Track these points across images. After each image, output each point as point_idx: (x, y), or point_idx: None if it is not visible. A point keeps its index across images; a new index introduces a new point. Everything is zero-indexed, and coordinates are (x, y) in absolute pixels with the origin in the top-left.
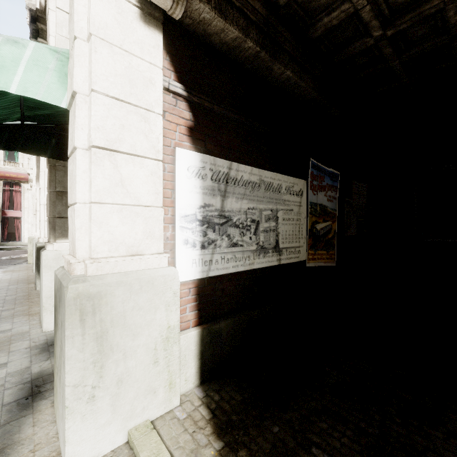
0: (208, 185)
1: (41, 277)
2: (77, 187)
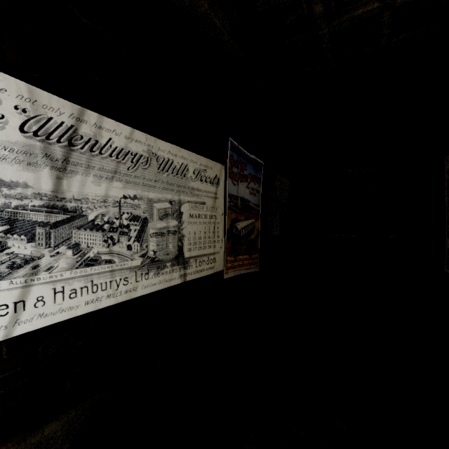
0: (9, 140)
1: None
2: None
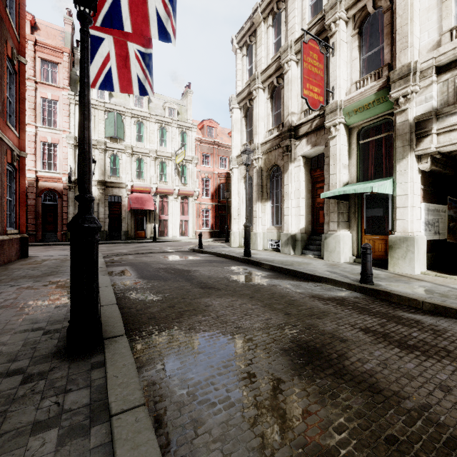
0: (425, 212)
1: (334, 244)
2: (408, 216)
